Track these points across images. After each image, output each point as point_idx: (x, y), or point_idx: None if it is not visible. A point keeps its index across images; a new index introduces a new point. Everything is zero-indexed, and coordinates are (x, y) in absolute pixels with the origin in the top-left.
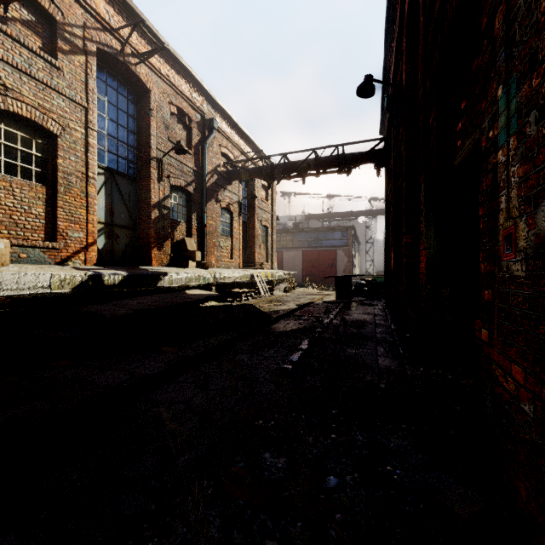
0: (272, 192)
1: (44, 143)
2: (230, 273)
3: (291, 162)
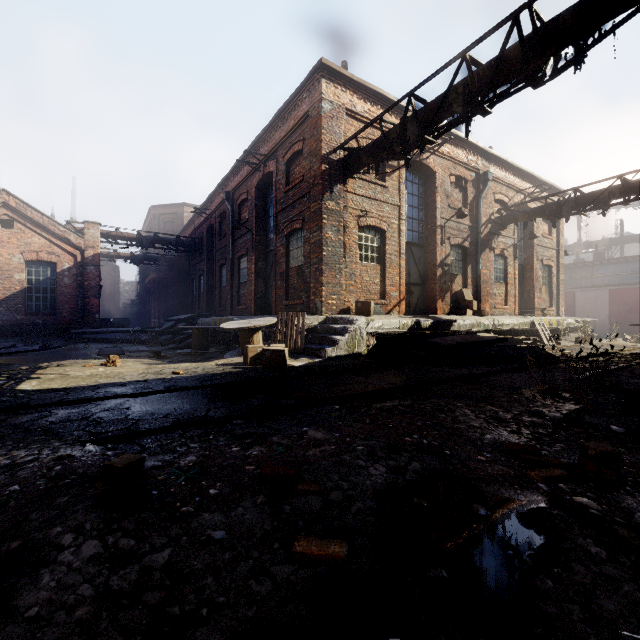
0: (557, 224)
1: (379, 238)
2: (508, 320)
3: (585, 194)
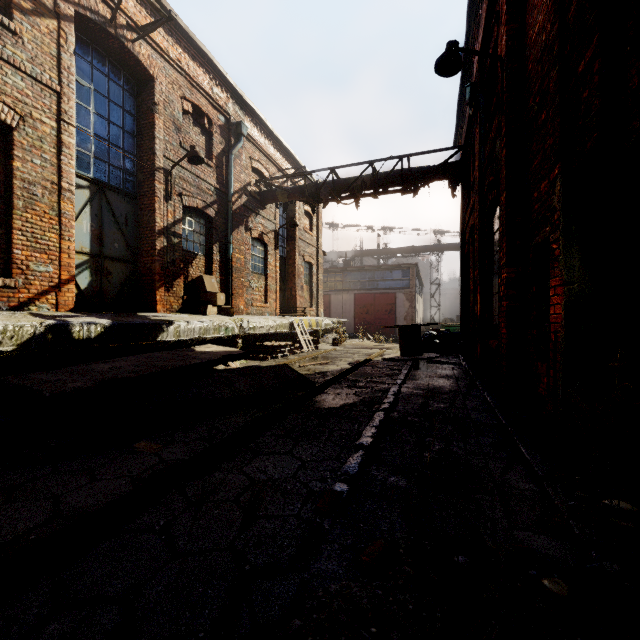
0: (317, 221)
1: None
2: (262, 322)
3: (342, 179)
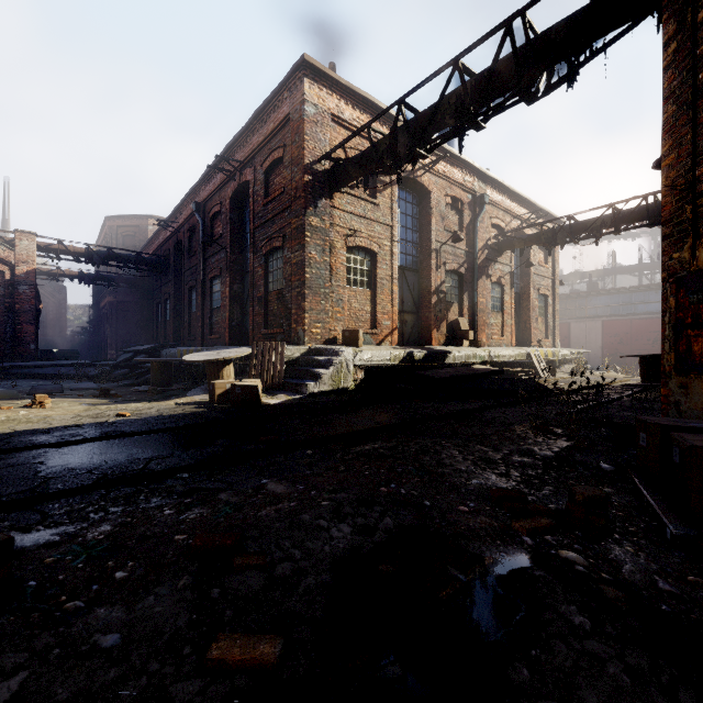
0: (553, 252)
1: (369, 260)
2: (504, 352)
3: (579, 222)
